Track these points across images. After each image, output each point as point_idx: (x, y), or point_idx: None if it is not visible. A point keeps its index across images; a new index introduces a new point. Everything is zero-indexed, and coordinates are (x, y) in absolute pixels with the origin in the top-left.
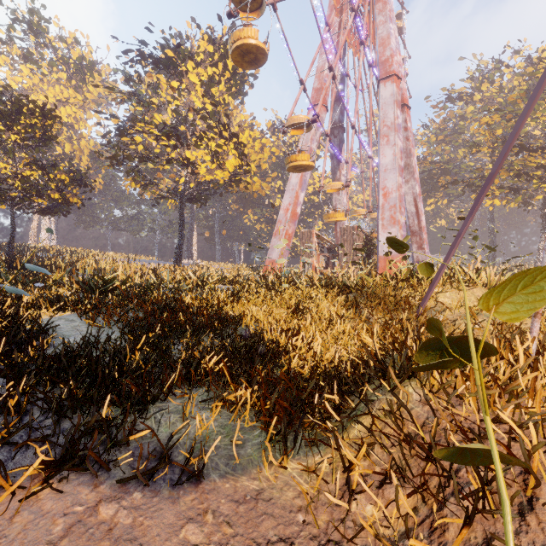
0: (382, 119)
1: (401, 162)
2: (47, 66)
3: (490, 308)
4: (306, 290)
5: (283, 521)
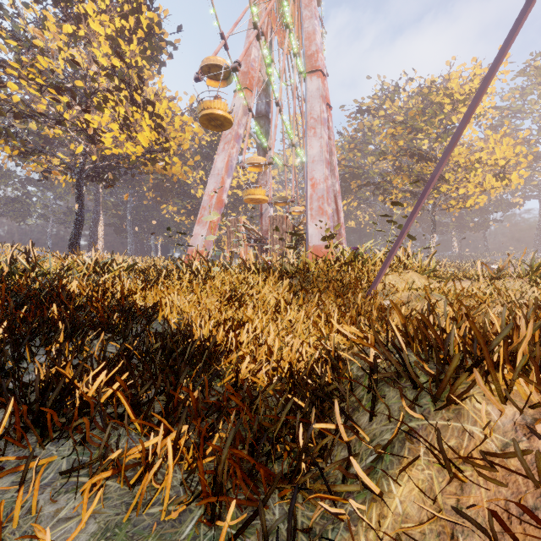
0: (309, 111)
1: (327, 155)
2: None
3: None
4: (242, 275)
5: None
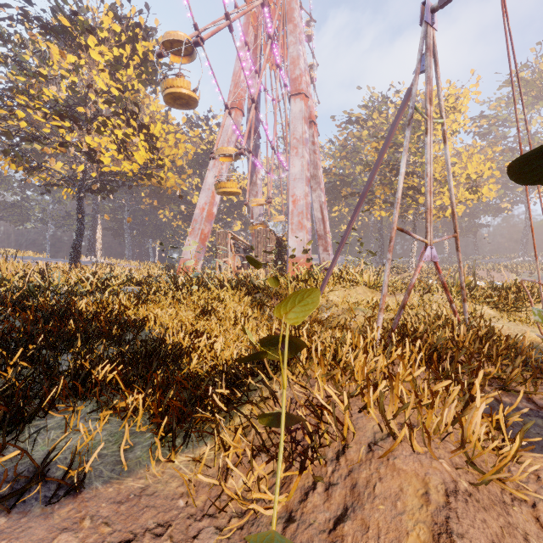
0: (292, 132)
1: (308, 173)
2: None
3: (282, 316)
4: (216, 291)
5: (164, 509)
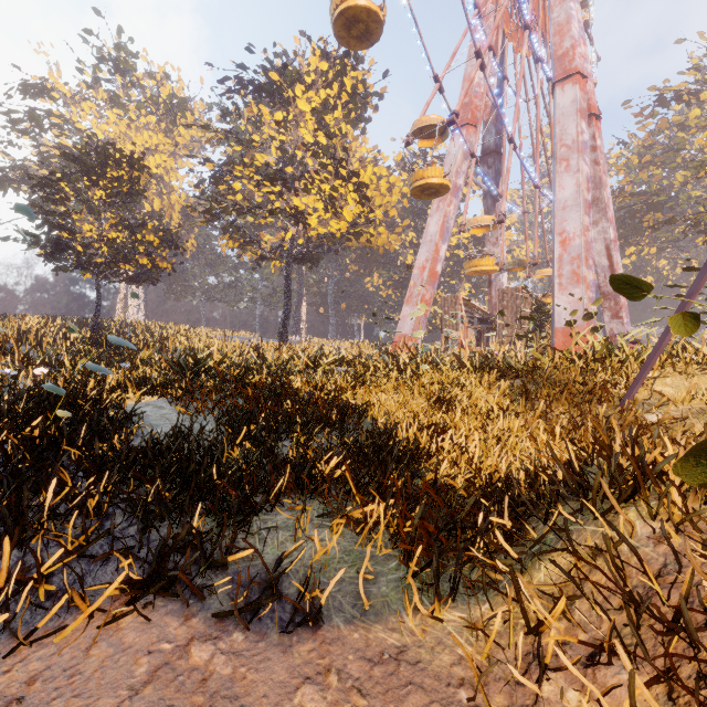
0: (559, 137)
1: (588, 195)
2: (135, 109)
3: None
4: (453, 373)
5: (438, 698)
